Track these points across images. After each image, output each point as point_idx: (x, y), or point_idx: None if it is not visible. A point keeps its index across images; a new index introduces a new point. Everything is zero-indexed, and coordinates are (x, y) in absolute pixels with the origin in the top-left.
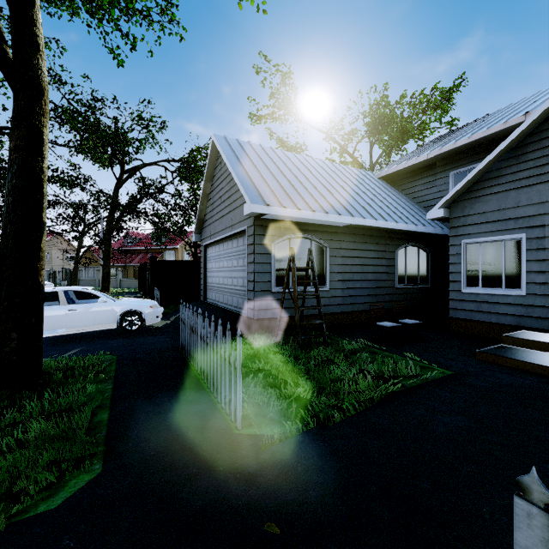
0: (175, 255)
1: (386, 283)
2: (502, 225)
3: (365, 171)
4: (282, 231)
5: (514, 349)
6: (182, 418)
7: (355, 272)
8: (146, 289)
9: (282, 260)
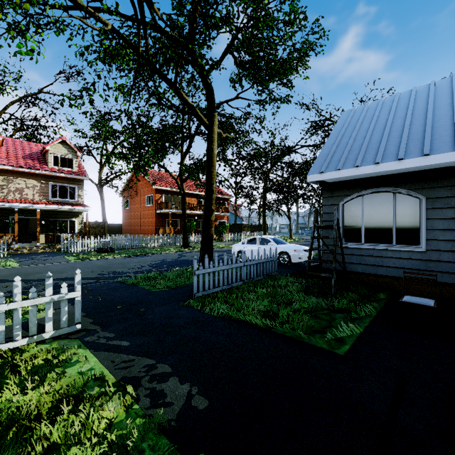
0: None
1: None
2: None
3: None
4: (351, 189)
5: None
6: (198, 291)
7: None
8: None
9: (353, 217)
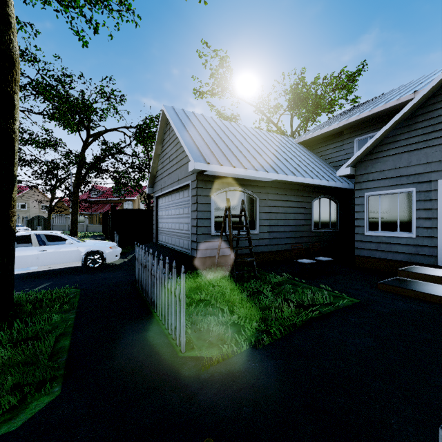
0: (133, 205)
1: (304, 228)
2: (397, 180)
3: (287, 138)
4: (220, 185)
5: (407, 281)
6: (134, 343)
7: (279, 218)
8: (108, 233)
9: (220, 209)
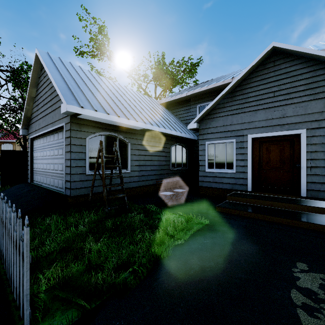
0: (12, 147)
1: (165, 167)
2: (225, 134)
3: (153, 99)
4: (95, 129)
5: (233, 203)
6: None
7: (147, 160)
8: None
9: (95, 150)
